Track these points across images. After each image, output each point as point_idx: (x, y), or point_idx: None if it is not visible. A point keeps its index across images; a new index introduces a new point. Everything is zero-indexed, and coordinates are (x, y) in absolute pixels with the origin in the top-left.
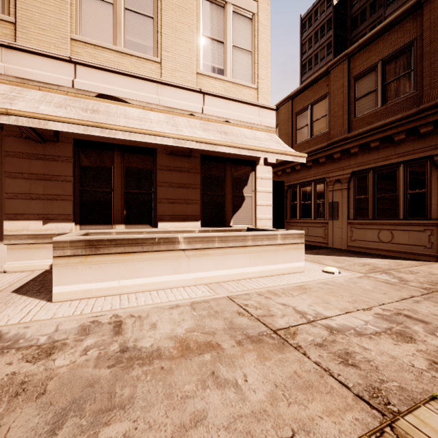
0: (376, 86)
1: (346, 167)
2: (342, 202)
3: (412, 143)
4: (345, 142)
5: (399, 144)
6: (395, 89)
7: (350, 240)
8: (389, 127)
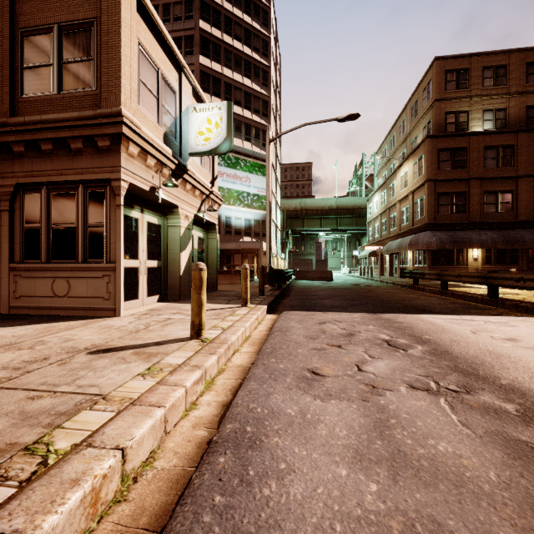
0: (51, 60)
1: (8, 174)
2: (1, 232)
3: (91, 158)
4: (1, 129)
5: (77, 154)
6: (75, 76)
7: (14, 297)
8: (63, 126)
